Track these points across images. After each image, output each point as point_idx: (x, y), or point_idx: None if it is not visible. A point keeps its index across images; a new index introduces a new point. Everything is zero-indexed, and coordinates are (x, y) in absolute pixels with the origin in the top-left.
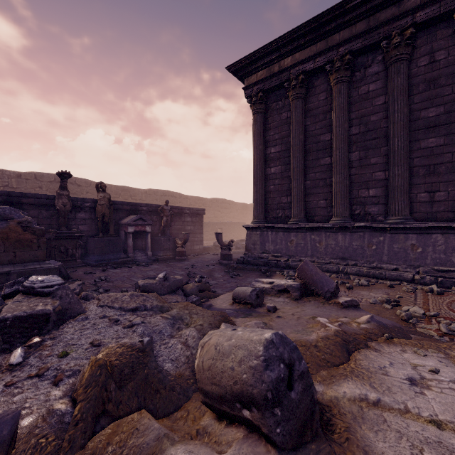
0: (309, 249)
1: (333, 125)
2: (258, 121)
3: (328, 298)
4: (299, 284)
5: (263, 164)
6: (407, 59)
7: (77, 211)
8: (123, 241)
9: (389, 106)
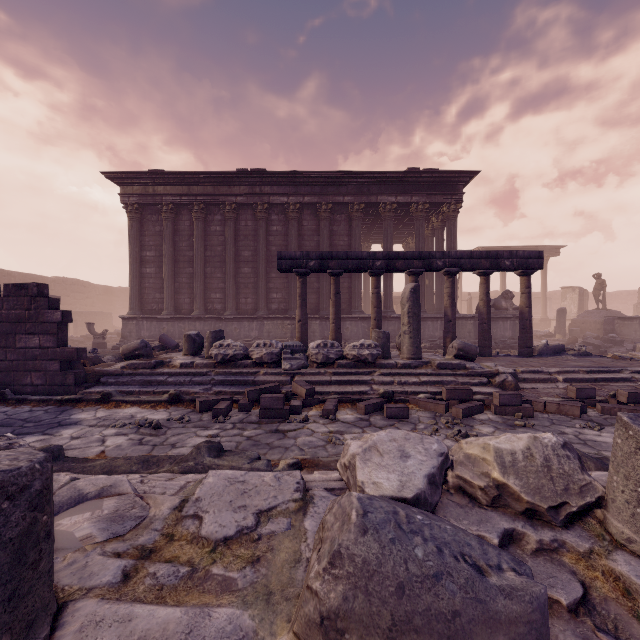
0: (177, 333)
1: (194, 247)
2: (134, 227)
3: (173, 349)
4: (160, 345)
5: (139, 264)
6: (234, 220)
7: None
8: None
9: (226, 245)
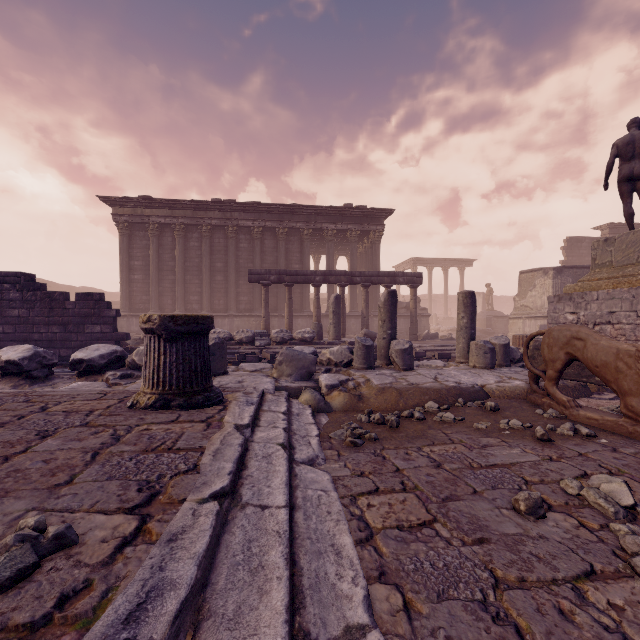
0: None
1: (176, 259)
2: (125, 241)
3: None
4: None
5: (128, 272)
6: (210, 238)
7: None
8: None
9: (202, 258)
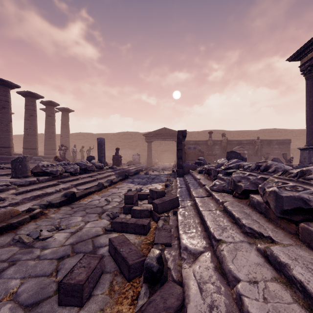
0: None
1: None
2: (308, 84)
3: None
4: None
5: (312, 109)
6: None
7: (215, 145)
8: None
9: None
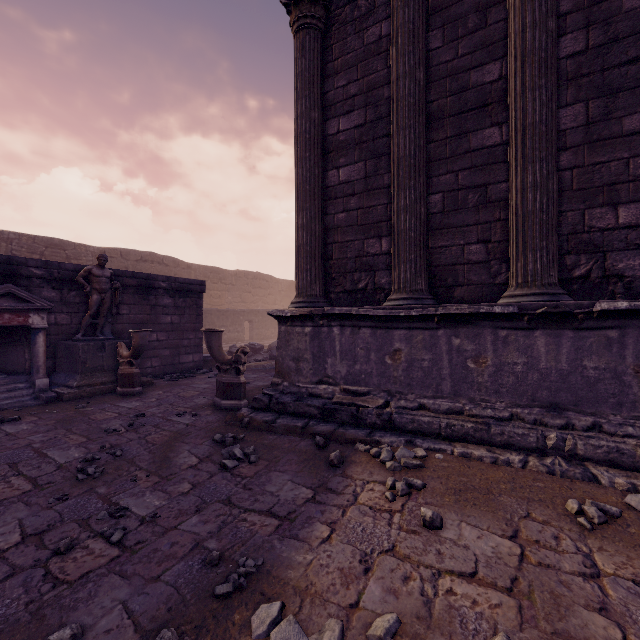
0: (446, 375)
1: (511, 29)
2: (307, 48)
3: None
4: None
5: (320, 159)
6: None
7: None
8: None
9: None
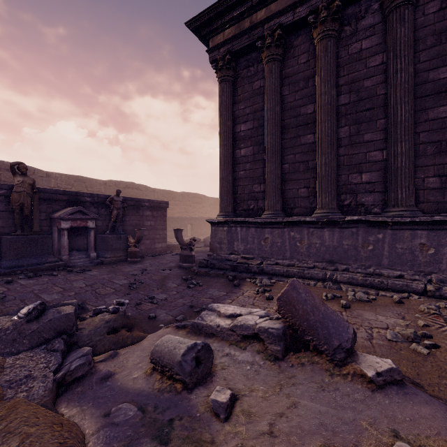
0: (288, 249)
1: (317, 93)
2: (225, 91)
3: (339, 362)
4: (282, 326)
5: (231, 144)
6: (413, 3)
7: None
8: (56, 239)
9: (389, 66)
